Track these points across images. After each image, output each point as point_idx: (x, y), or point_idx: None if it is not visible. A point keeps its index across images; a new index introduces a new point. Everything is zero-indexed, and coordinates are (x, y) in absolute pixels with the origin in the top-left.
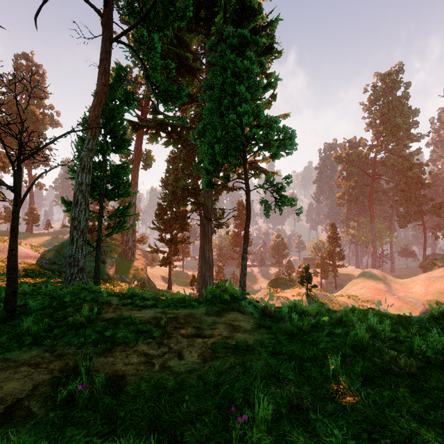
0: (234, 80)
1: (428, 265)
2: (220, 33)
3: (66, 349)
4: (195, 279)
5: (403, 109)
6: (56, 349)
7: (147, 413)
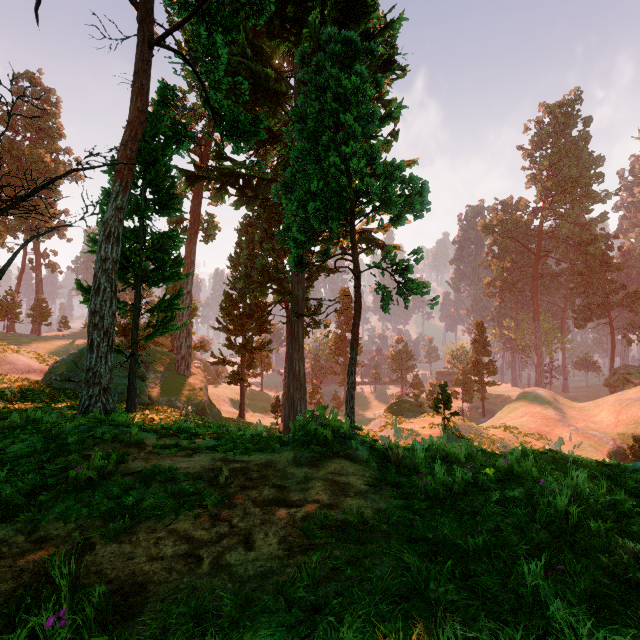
0: (336, 106)
1: (617, 382)
2: (316, 39)
3: (54, 528)
4: (280, 404)
5: (581, 155)
6: (38, 528)
7: None
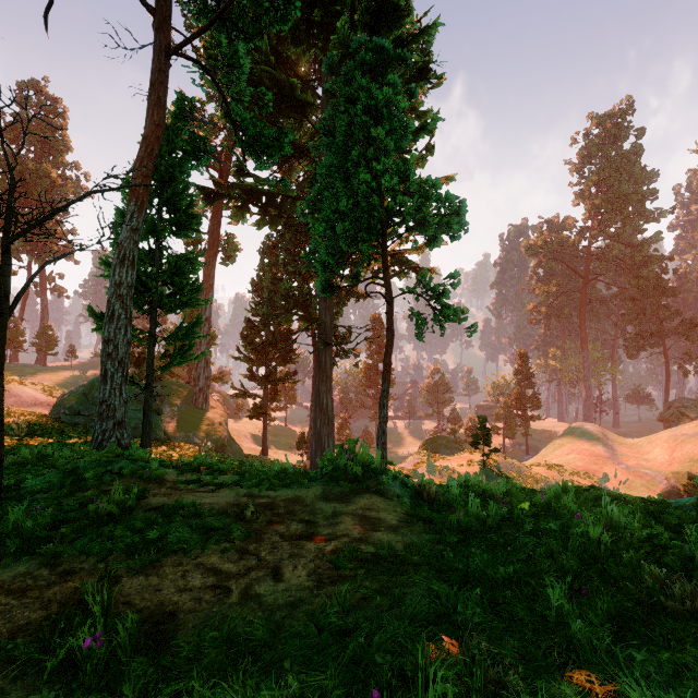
0: (367, 119)
1: (672, 416)
2: (346, 46)
3: (78, 561)
4: (306, 440)
5: (633, 170)
6: (61, 561)
7: (211, 694)
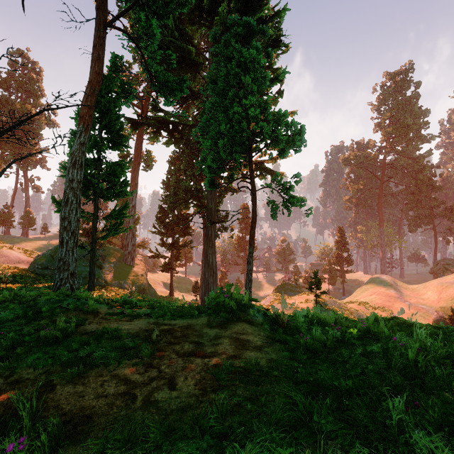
0: (239, 71)
1: (439, 270)
2: (224, 24)
3: (26, 373)
4: (198, 286)
5: (413, 109)
6: (14, 373)
7: None
